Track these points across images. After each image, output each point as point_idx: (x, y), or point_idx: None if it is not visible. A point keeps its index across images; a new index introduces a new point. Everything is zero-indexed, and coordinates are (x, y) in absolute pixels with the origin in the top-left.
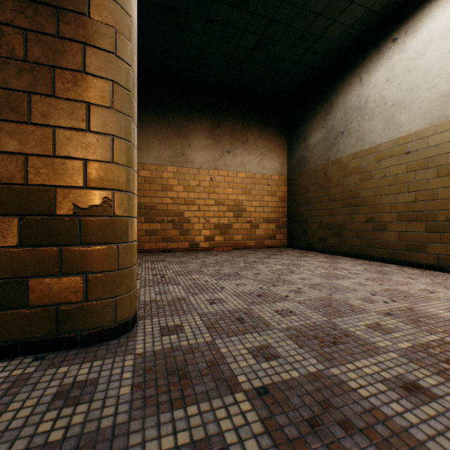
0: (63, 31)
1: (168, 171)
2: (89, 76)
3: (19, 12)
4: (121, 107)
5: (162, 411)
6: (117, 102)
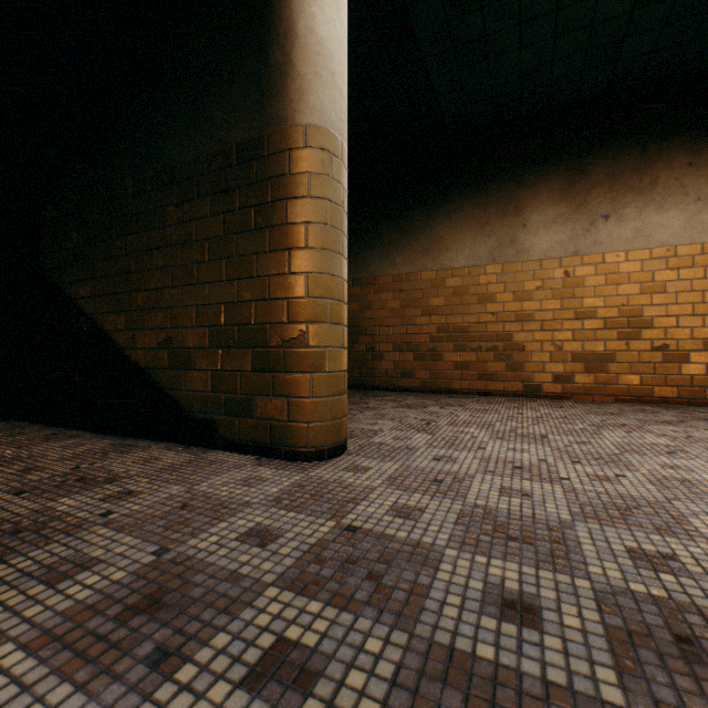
0: (274, 196)
1: (487, 274)
2: (289, 226)
3: (251, 195)
4: (315, 243)
5: (277, 508)
6: (311, 240)
